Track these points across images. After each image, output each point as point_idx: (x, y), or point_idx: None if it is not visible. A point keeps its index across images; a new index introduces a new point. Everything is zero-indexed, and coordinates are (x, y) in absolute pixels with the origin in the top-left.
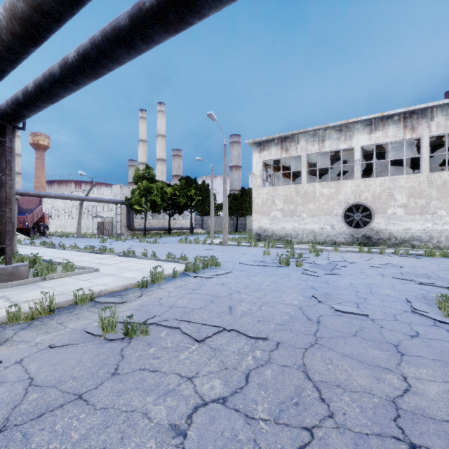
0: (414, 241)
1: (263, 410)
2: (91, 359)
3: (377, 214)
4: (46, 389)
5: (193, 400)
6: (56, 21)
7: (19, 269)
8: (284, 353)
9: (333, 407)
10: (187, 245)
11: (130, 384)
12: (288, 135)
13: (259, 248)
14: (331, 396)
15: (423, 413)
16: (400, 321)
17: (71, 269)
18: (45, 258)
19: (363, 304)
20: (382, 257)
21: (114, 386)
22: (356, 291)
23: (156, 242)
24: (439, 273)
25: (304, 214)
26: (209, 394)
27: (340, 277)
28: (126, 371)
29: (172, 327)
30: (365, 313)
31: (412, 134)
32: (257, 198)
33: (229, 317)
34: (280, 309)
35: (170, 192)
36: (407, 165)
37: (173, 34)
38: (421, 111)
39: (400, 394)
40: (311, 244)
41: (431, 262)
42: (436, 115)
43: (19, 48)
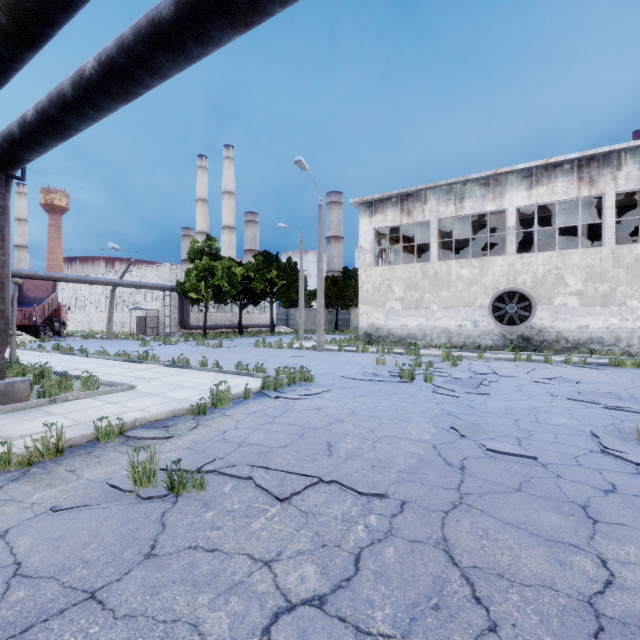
0: (593, 345)
1: (384, 618)
2: (114, 530)
3: (540, 305)
4: (40, 581)
5: (273, 602)
6: (62, 8)
7: (16, 387)
8: (413, 520)
9: (495, 614)
10: (266, 351)
11: (172, 574)
12: (411, 191)
13: (369, 354)
14: (491, 593)
15: (639, 624)
16: (585, 467)
17: (94, 385)
18: (59, 369)
19: (528, 440)
20: (549, 368)
21: (147, 576)
22: (514, 419)
23: (220, 345)
24: (634, 392)
25: (435, 305)
26: (297, 591)
27: (490, 398)
28: (168, 550)
29: (241, 478)
30: (532, 454)
31: (590, 190)
32: (367, 283)
33: (328, 461)
34: (405, 448)
35: (242, 274)
36: (583, 235)
37: (243, 29)
38: (604, 157)
39: (599, 590)
40: (445, 349)
41: (619, 374)
42: (625, 162)
43: (7, 53)
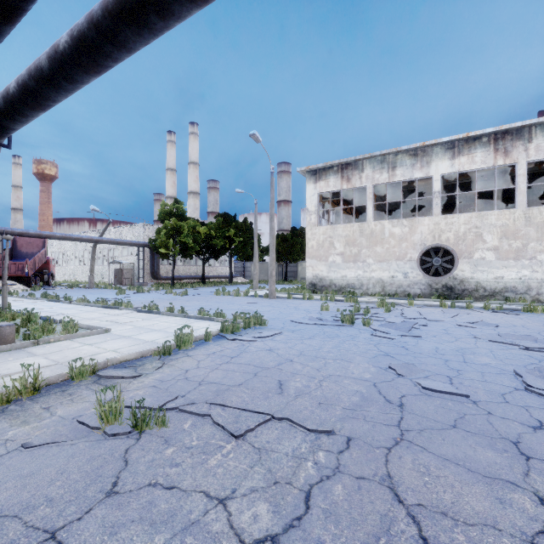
0: (507, 293)
1: None
2: (80, 467)
3: (461, 259)
4: (4, 521)
5: (227, 543)
6: None
7: (3, 331)
8: (359, 457)
9: None
10: (225, 298)
11: (131, 512)
12: (350, 161)
13: (314, 301)
14: (436, 532)
15: None
16: (512, 404)
17: (73, 329)
18: (44, 315)
19: (458, 379)
20: (470, 313)
21: (107, 515)
22: (444, 359)
23: (186, 294)
24: None
25: (370, 259)
26: (250, 530)
27: (421, 340)
28: (129, 488)
29: (200, 415)
30: (463, 392)
31: (505, 159)
32: (312, 240)
33: (279, 398)
34: (348, 386)
35: (205, 232)
36: (498, 199)
37: (201, 3)
38: (517, 131)
39: (540, 529)
40: (379, 296)
41: (532, 319)
42: (535, 135)
43: None
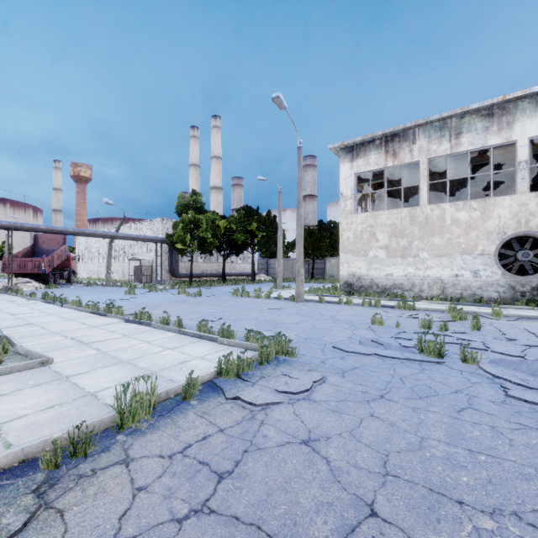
0: None
1: None
2: None
3: None
4: None
5: None
6: None
7: None
8: None
9: None
10: (243, 301)
11: None
12: (398, 130)
13: (354, 306)
14: None
15: None
16: None
17: None
18: (9, 324)
19: None
20: None
21: None
22: None
23: (200, 294)
24: None
25: (425, 253)
26: None
27: None
28: None
29: None
30: None
31: None
32: (347, 230)
33: None
34: None
35: (224, 226)
36: None
37: None
38: None
39: None
40: (439, 301)
41: None
42: None
43: None
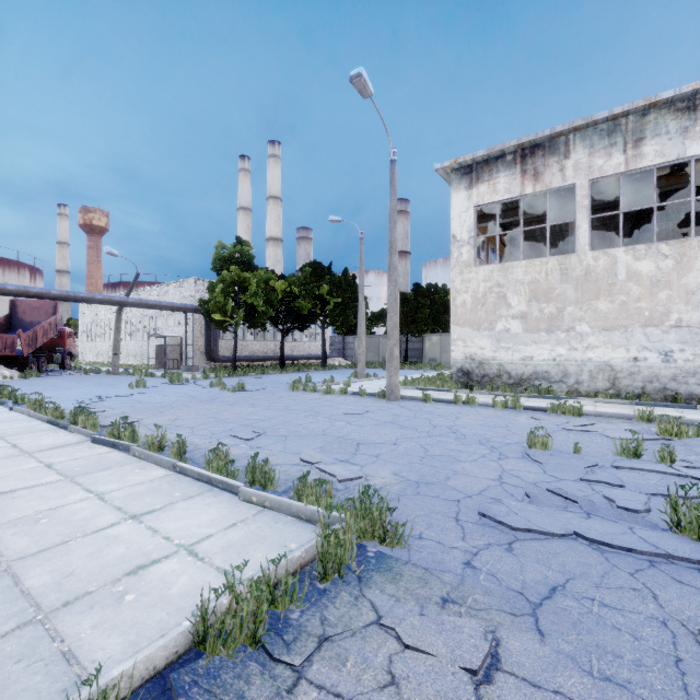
0: None
1: None
2: None
3: None
4: None
5: None
6: None
7: None
8: None
9: None
10: (305, 398)
11: None
12: (542, 138)
13: (480, 408)
14: None
15: None
16: None
17: None
18: None
19: None
20: None
21: None
22: None
23: (241, 387)
24: None
25: (584, 325)
26: None
27: None
28: None
29: None
30: None
31: None
32: (463, 292)
33: None
34: None
35: (283, 289)
36: None
37: None
38: None
39: None
40: (609, 399)
41: None
42: None
43: None
